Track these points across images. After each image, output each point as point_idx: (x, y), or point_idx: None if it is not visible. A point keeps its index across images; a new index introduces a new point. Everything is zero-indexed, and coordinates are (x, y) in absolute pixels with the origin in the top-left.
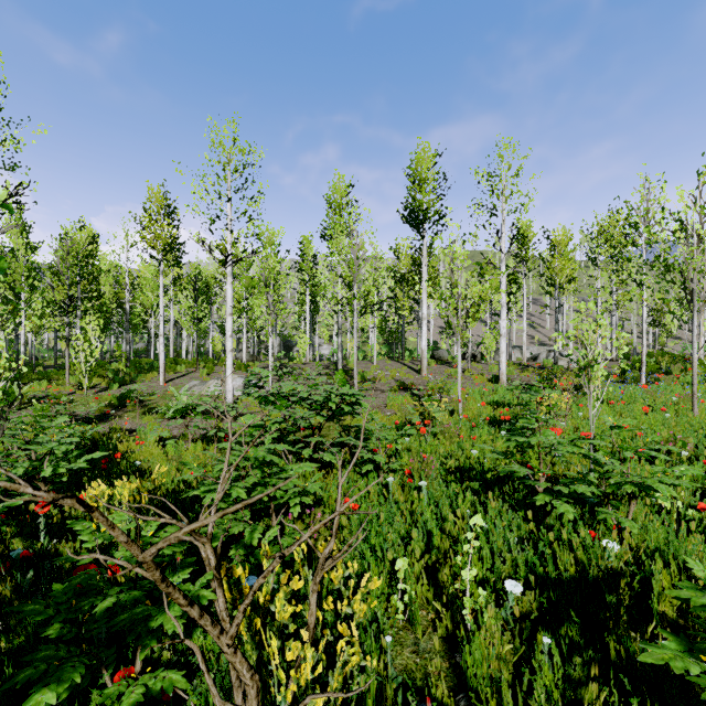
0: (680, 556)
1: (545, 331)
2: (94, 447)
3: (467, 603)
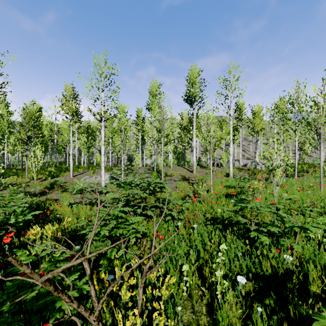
0: (321, 262)
1: (249, 153)
2: (38, 207)
3: (218, 289)
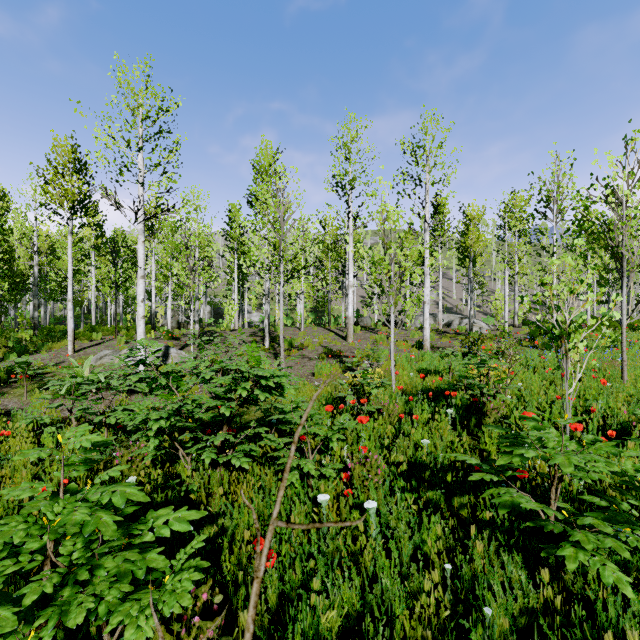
0: None
1: (452, 301)
2: None
3: None
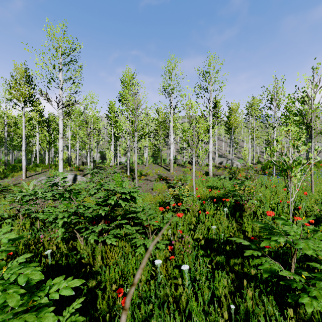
0: None
1: (222, 151)
2: None
3: None
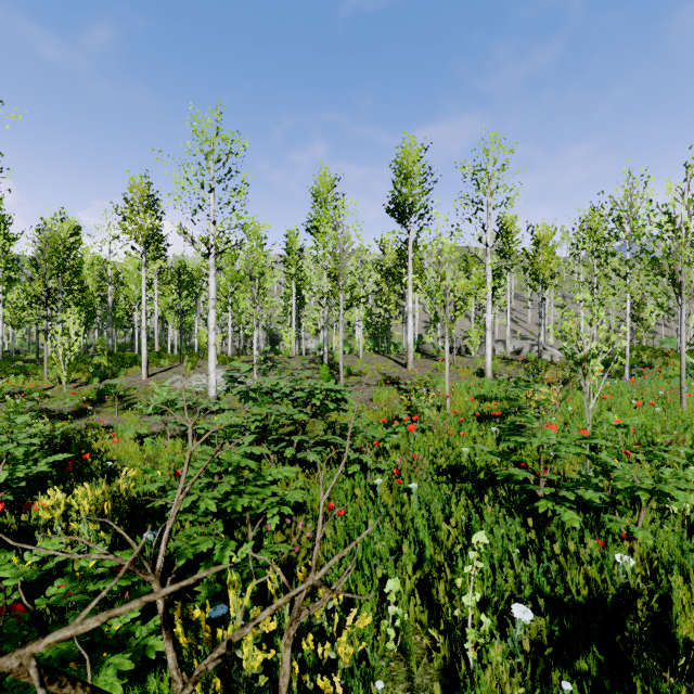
0: None
1: (527, 325)
2: (68, 445)
3: (469, 636)
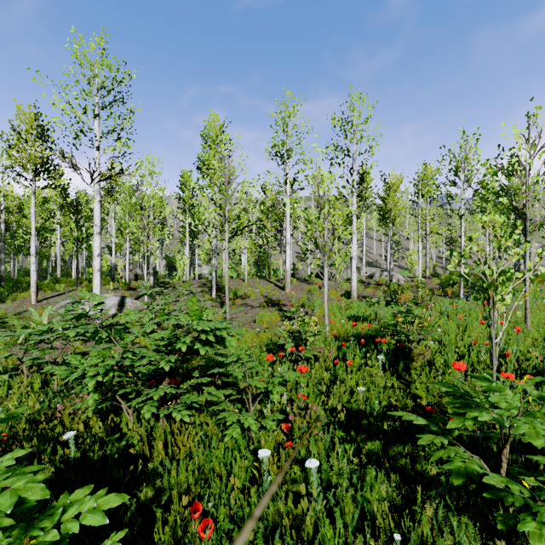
0: None
1: (373, 256)
2: None
3: None
